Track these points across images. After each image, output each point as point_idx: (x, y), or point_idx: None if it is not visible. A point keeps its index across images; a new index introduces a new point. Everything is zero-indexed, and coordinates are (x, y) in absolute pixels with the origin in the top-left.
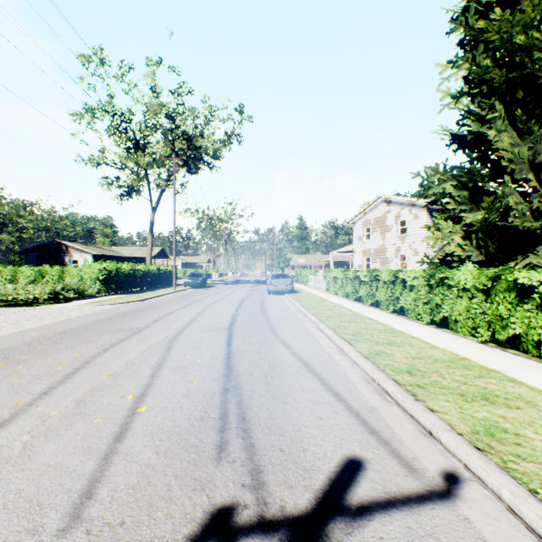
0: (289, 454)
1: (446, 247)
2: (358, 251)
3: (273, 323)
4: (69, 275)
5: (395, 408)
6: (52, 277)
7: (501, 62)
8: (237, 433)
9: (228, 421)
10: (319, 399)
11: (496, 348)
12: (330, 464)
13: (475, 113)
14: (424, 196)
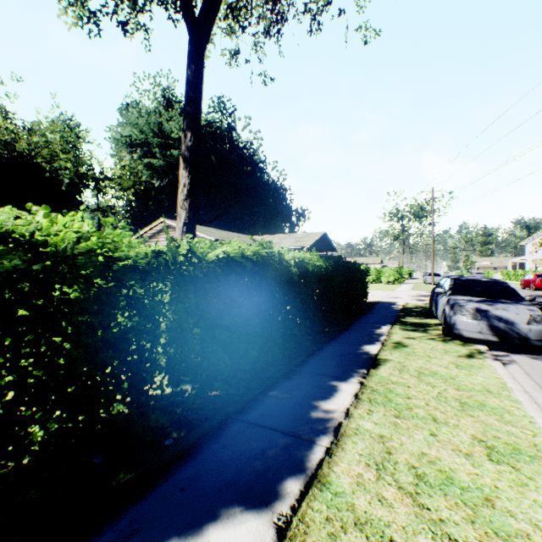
0: None
1: None
2: (528, 260)
3: None
4: None
5: None
6: None
7: None
8: None
9: None
10: None
11: None
12: None
13: None
14: None
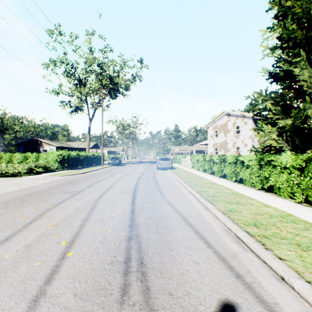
0: (176, 298)
1: (267, 141)
2: (210, 144)
3: (160, 188)
4: (42, 158)
5: (250, 254)
6: (32, 159)
7: (302, 26)
8: (137, 276)
9: (130, 265)
10: (195, 246)
11: (309, 207)
12: (210, 309)
13: (284, 59)
14: (252, 110)
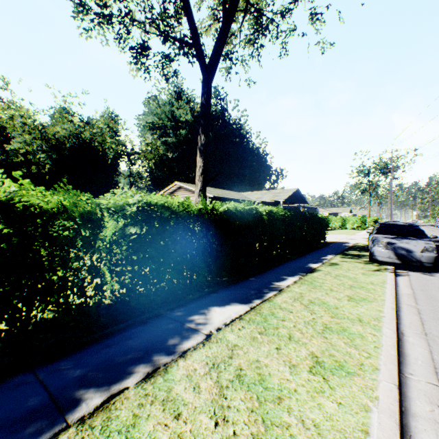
0: None
1: None
2: None
3: None
4: None
5: None
6: None
7: None
8: None
9: None
10: None
11: None
12: None
13: None
14: None
